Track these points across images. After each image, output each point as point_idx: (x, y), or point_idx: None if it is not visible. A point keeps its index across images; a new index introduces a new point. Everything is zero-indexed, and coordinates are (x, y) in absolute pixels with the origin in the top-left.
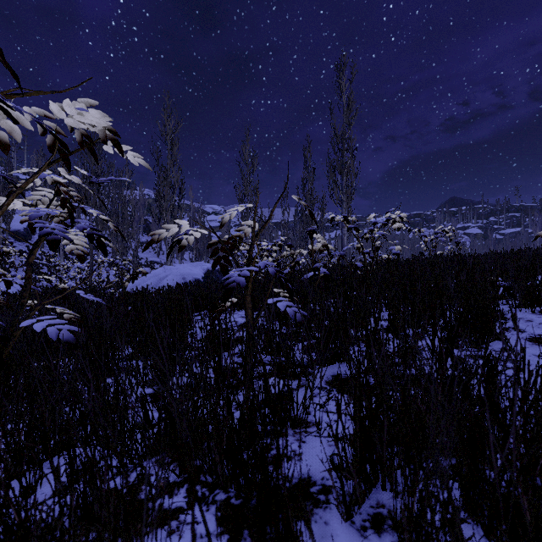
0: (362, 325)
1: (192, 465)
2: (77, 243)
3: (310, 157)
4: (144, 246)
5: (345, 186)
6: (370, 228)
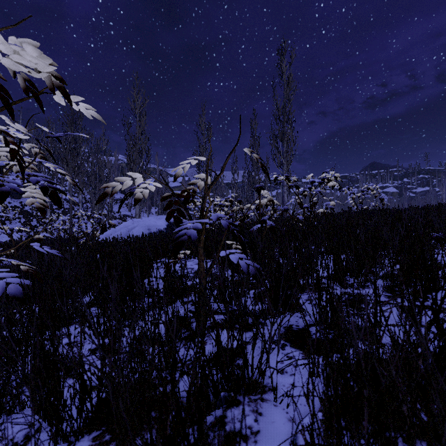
0: (308, 274)
1: (134, 445)
2: (37, 196)
3: (256, 127)
4: (118, 202)
5: (285, 152)
6: (309, 186)
